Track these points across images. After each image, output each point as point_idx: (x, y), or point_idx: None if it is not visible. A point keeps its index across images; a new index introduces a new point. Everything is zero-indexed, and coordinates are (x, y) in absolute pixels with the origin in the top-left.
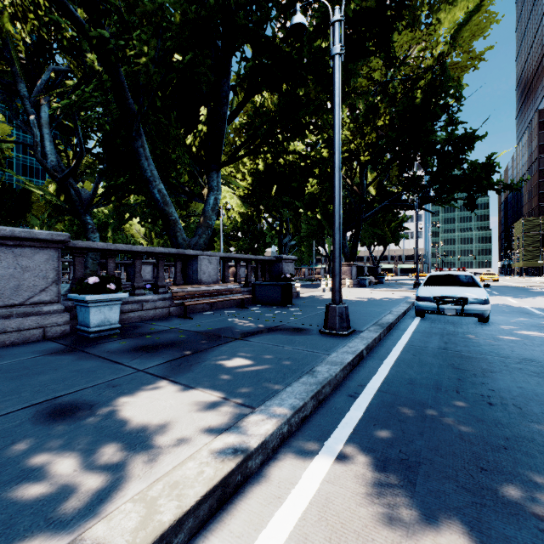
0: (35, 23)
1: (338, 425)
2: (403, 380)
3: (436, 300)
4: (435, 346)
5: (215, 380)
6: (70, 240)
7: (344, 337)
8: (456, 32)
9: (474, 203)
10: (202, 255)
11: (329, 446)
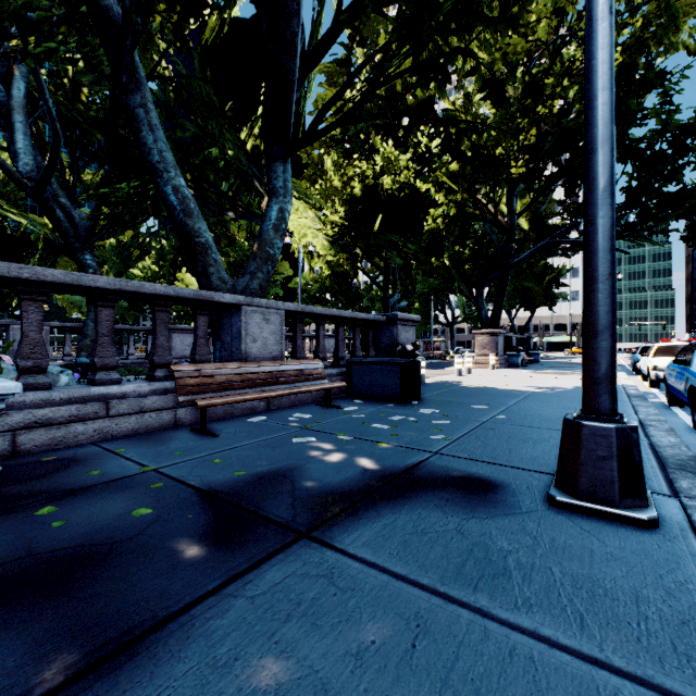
0: None
1: None
2: None
3: None
4: None
5: None
6: None
7: (659, 537)
8: None
9: None
10: (250, 305)
11: None
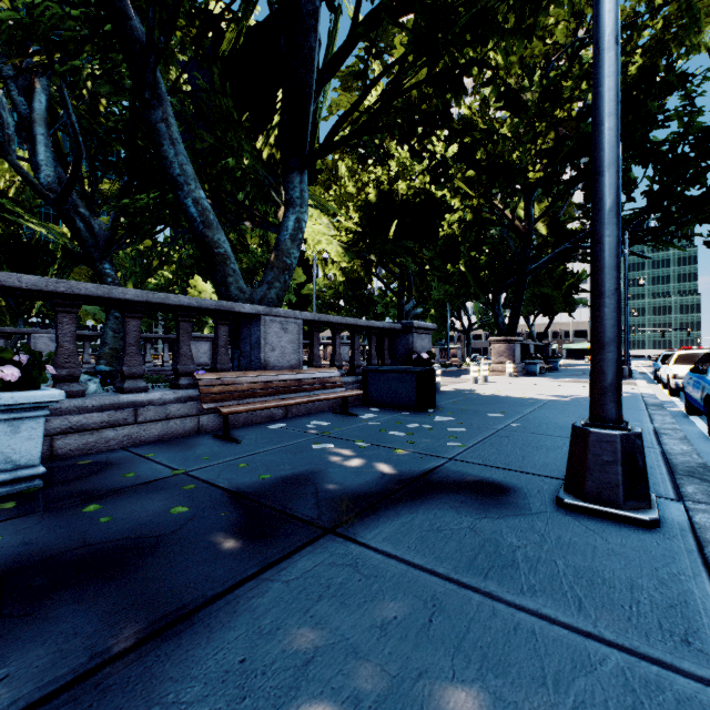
0: None
1: None
2: None
3: None
4: None
5: None
6: None
7: (659, 536)
8: None
9: None
10: (269, 314)
11: None
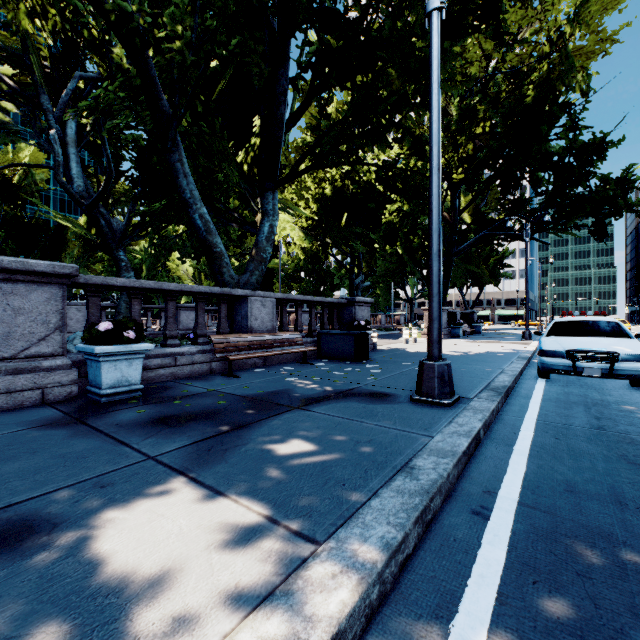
0: (57, 20)
1: (468, 580)
2: (555, 484)
3: (571, 355)
4: (584, 423)
5: (258, 479)
6: (78, 274)
7: (447, 408)
8: (583, 6)
9: (604, 230)
10: (253, 296)
11: (460, 636)
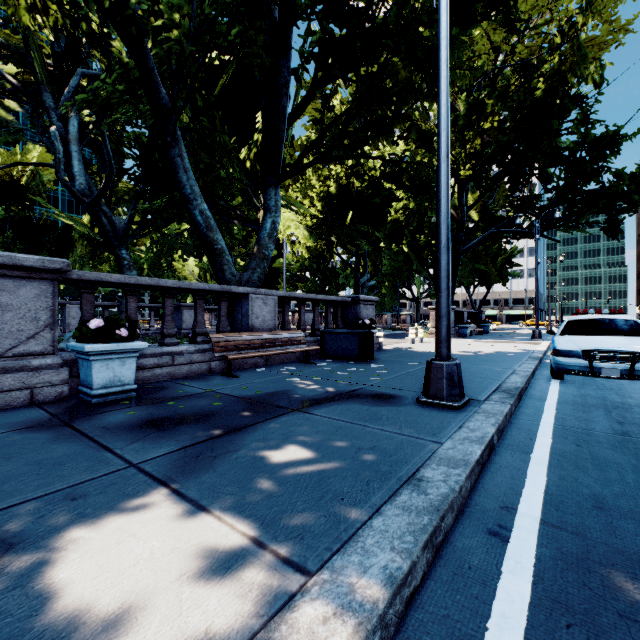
0: (59, 16)
1: (487, 621)
2: (581, 498)
3: (588, 355)
4: (606, 428)
5: (246, 491)
6: (69, 270)
7: (457, 411)
8: None
9: (617, 226)
10: (255, 293)
11: None
